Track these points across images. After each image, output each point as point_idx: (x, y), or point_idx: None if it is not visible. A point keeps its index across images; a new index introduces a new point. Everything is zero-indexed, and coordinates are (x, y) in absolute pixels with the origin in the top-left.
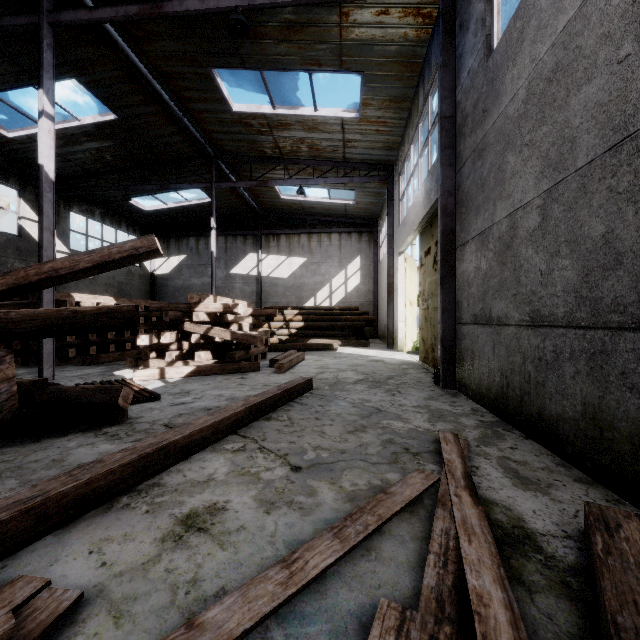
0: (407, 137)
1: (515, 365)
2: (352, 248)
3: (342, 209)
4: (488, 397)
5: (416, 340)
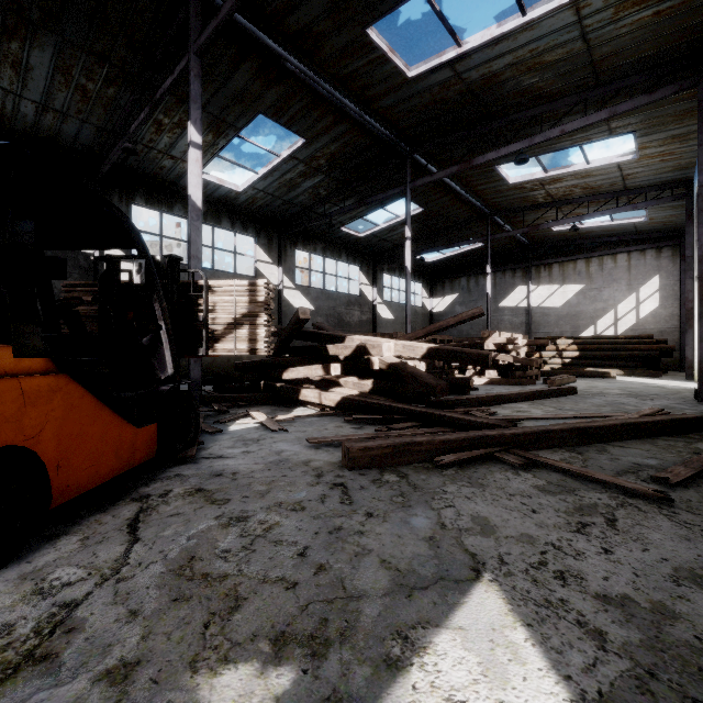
0: None
1: None
2: (646, 267)
3: (630, 227)
4: None
5: None
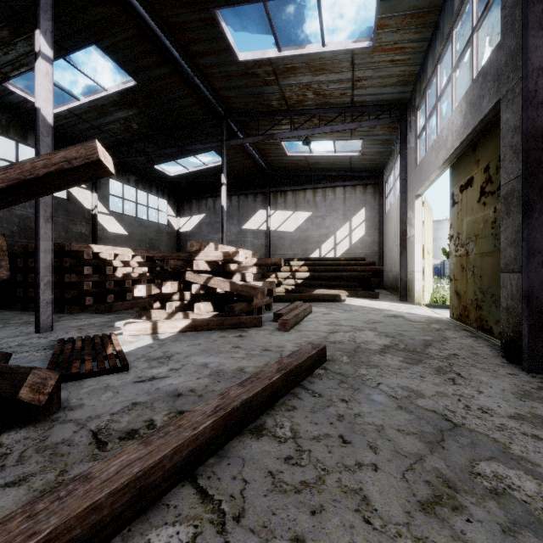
0: (431, 59)
1: None
2: (356, 200)
3: (347, 162)
4: None
5: (433, 292)
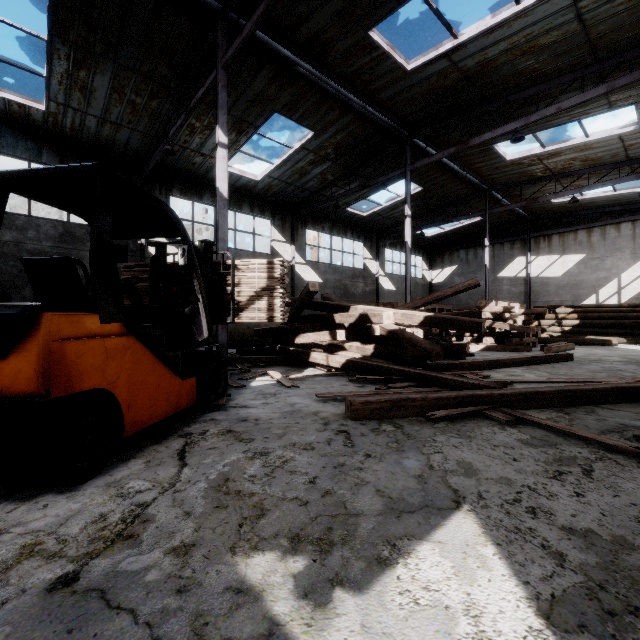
0: None
1: None
2: None
3: (634, 196)
4: None
5: None
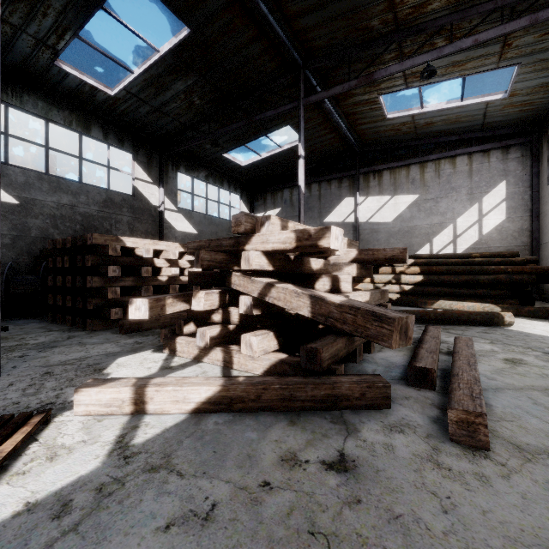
0: None
1: None
2: (491, 172)
3: (478, 115)
4: None
5: None
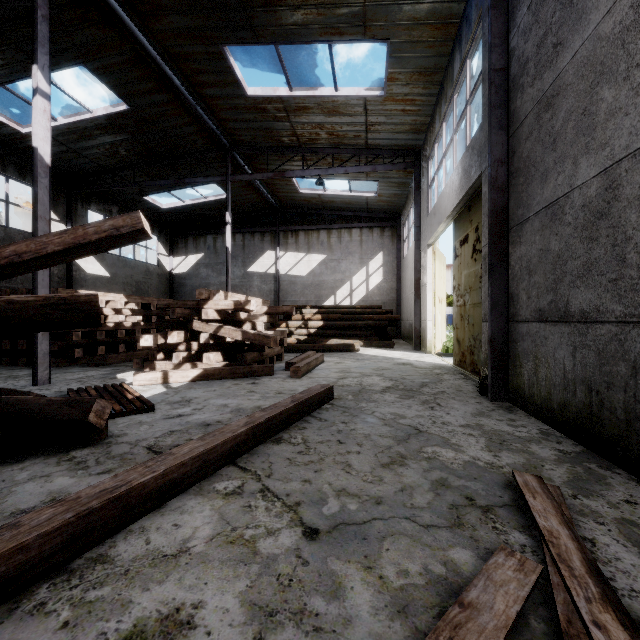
0: (438, 115)
1: (615, 377)
2: (374, 244)
3: (363, 202)
4: (563, 417)
5: (445, 341)
